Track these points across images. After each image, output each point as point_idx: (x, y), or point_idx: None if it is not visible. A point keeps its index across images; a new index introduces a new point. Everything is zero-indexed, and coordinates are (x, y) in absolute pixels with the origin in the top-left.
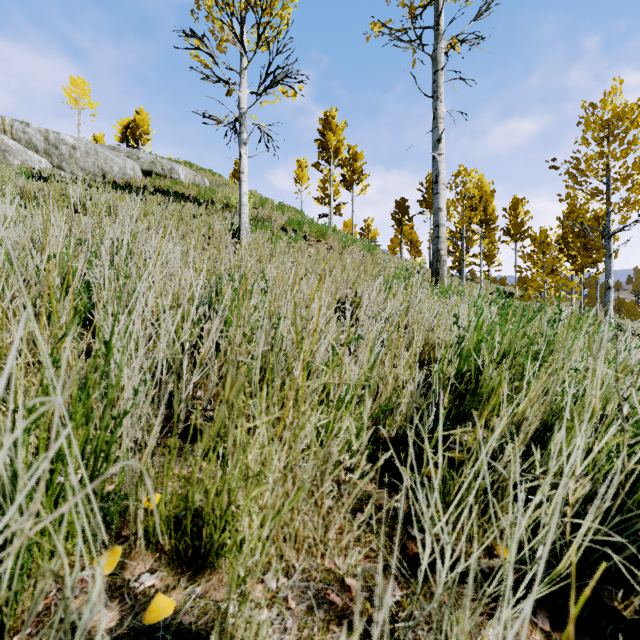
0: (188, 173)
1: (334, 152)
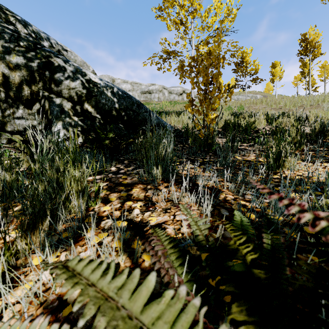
0: (259, 96)
1: (307, 74)
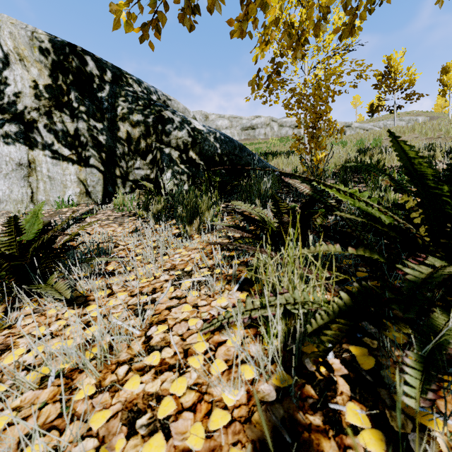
0: (422, 118)
1: None
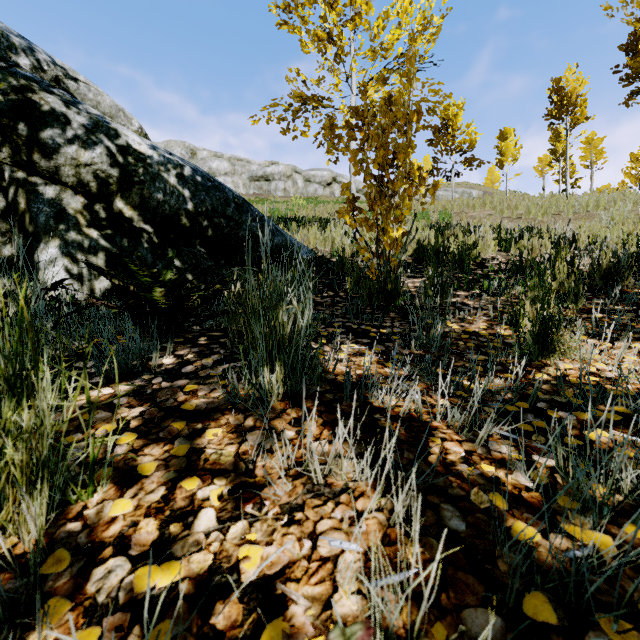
0: (476, 192)
1: (561, 154)
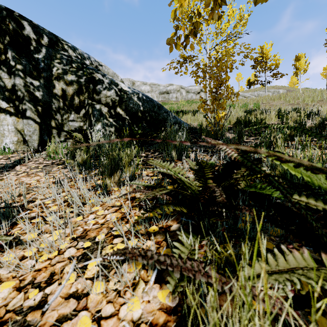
0: (282, 91)
1: None
